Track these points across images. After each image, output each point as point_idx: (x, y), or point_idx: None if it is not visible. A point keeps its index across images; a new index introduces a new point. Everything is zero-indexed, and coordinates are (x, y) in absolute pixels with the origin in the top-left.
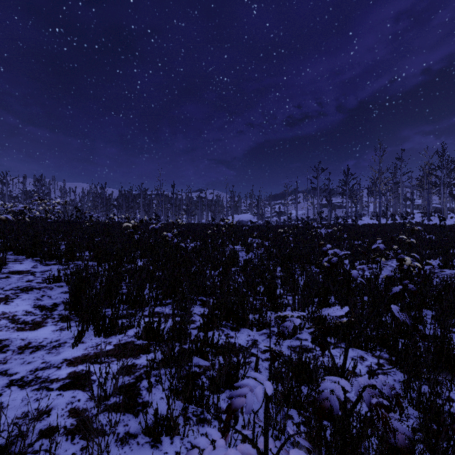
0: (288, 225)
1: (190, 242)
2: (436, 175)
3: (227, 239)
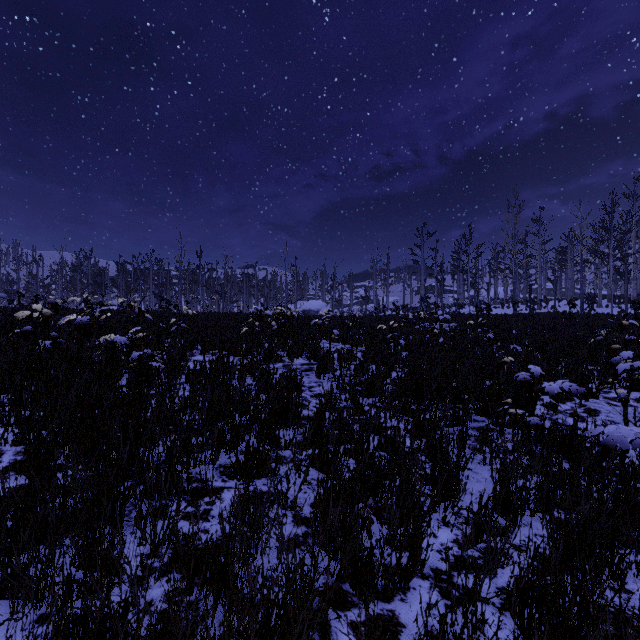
0: (384, 316)
1: (190, 354)
2: (602, 242)
3: (278, 346)
